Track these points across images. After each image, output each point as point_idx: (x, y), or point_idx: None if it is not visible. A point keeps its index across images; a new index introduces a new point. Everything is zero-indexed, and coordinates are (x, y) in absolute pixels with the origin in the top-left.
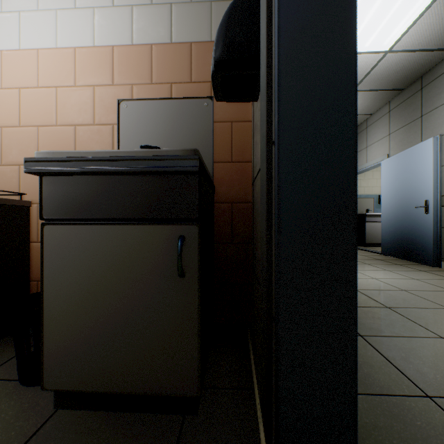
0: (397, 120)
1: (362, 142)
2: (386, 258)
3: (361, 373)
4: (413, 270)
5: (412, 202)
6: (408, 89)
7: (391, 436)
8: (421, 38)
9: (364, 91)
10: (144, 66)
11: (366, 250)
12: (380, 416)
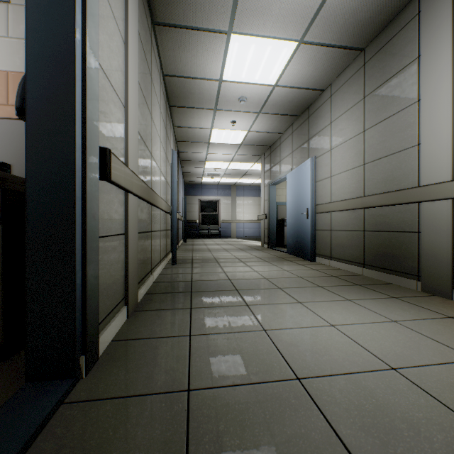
0: (296, 141)
1: (278, 156)
2: (288, 256)
3: (161, 328)
4: (294, 265)
5: (301, 210)
6: (302, 116)
7: (139, 355)
8: (296, 79)
9: (269, 114)
10: (1, 89)
11: (280, 250)
12: (144, 347)
